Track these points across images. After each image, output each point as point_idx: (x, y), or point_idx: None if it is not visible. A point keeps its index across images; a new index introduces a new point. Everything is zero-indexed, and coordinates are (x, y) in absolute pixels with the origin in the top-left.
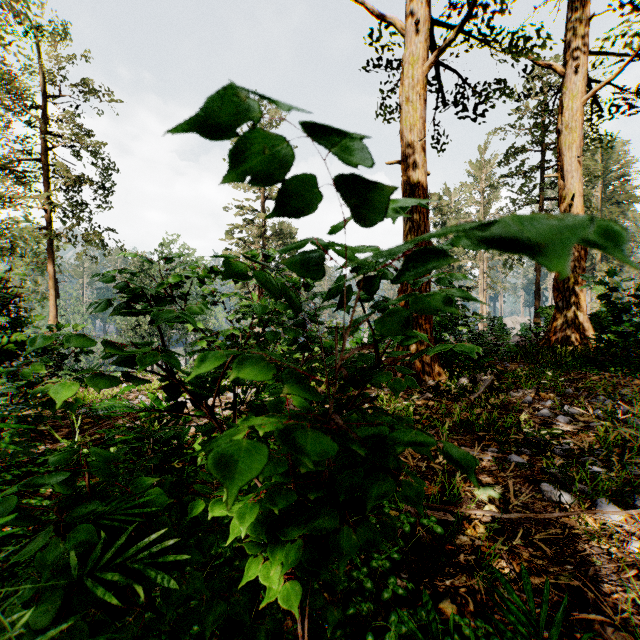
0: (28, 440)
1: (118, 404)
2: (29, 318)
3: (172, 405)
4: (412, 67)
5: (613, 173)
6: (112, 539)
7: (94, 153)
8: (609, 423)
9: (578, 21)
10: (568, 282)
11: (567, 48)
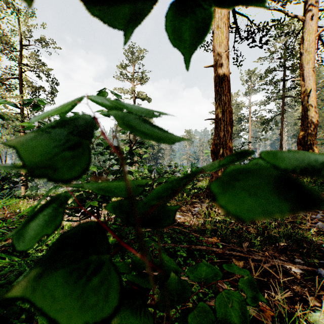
0: None
1: None
2: None
3: None
4: None
5: (319, 84)
6: None
7: (45, 73)
8: None
9: None
10: (307, 140)
11: (306, 5)
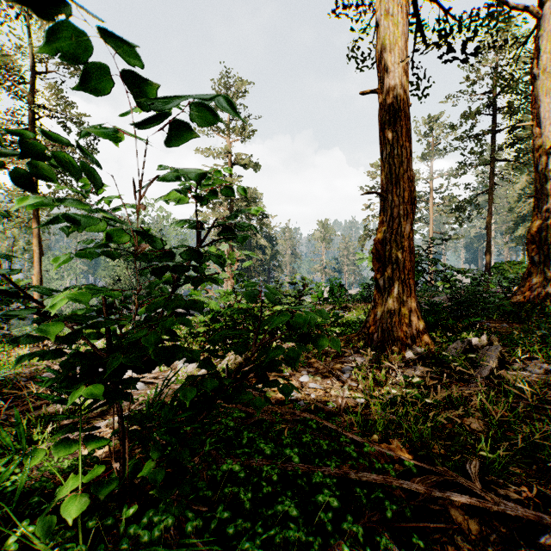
0: None
1: None
2: None
3: None
4: None
5: None
6: None
7: (75, 122)
8: None
9: None
10: (545, 235)
11: None
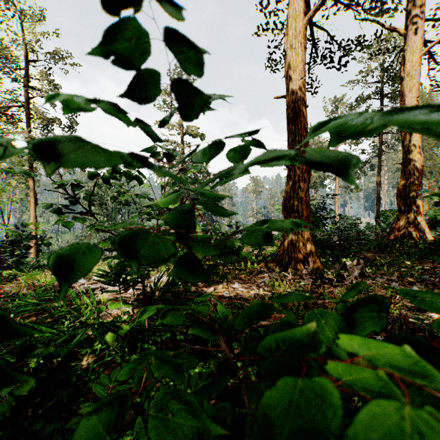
0: None
1: (29, 300)
2: None
3: None
4: (295, 20)
5: None
6: None
7: None
8: None
9: None
10: (409, 191)
11: (408, 16)
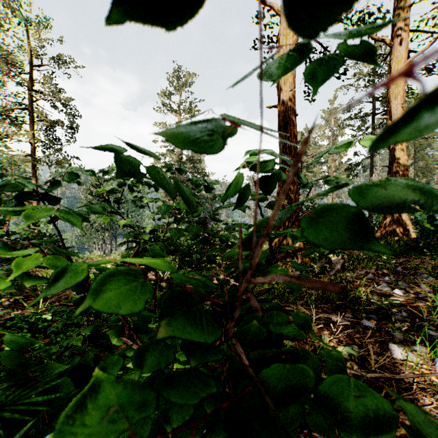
0: (5, 307)
1: None
2: (5, 217)
3: (82, 297)
4: (285, 38)
5: None
6: (12, 436)
7: (64, 103)
8: (433, 295)
9: (401, 8)
10: None
11: (394, 27)
